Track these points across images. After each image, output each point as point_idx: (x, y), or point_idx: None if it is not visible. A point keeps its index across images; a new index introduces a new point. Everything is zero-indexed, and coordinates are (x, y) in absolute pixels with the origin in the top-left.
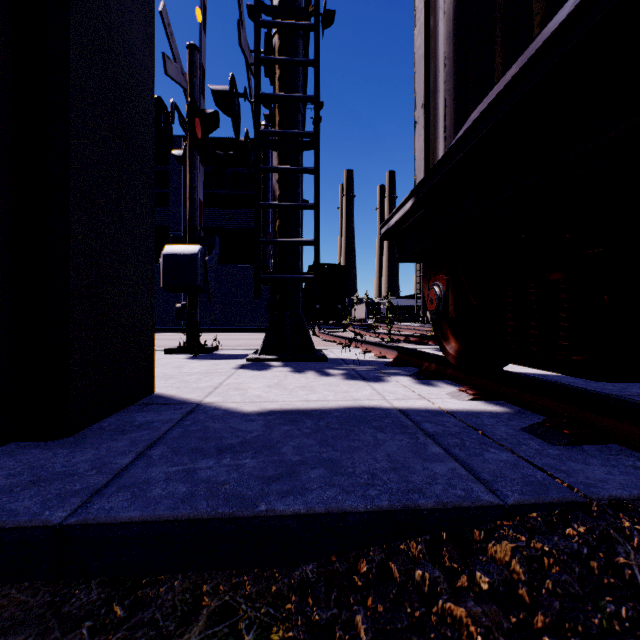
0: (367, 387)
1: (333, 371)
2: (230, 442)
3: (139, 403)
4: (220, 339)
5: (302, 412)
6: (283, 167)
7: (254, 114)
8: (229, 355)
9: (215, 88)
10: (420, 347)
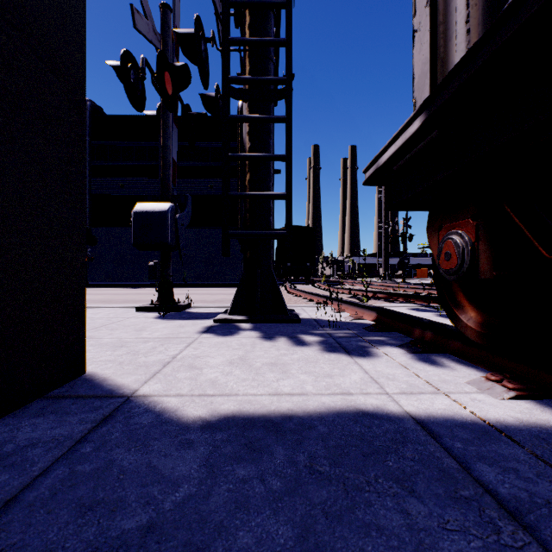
0: (354, 366)
1: (308, 337)
2: (126, 527)
3: (51, 394)
4: (200, 294)
5: (269, 423)
6: (253, 116)
7: (222, 60)
8: (199, 314)
9: (180, 31)
10: (393, 305)
